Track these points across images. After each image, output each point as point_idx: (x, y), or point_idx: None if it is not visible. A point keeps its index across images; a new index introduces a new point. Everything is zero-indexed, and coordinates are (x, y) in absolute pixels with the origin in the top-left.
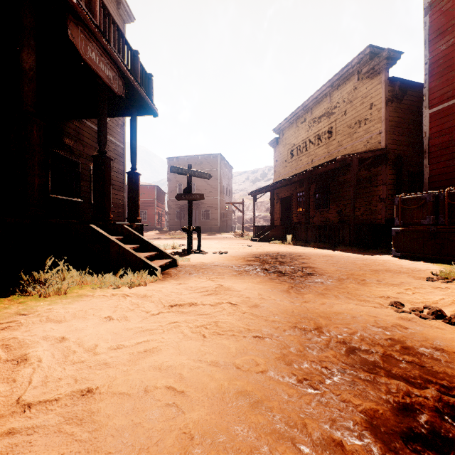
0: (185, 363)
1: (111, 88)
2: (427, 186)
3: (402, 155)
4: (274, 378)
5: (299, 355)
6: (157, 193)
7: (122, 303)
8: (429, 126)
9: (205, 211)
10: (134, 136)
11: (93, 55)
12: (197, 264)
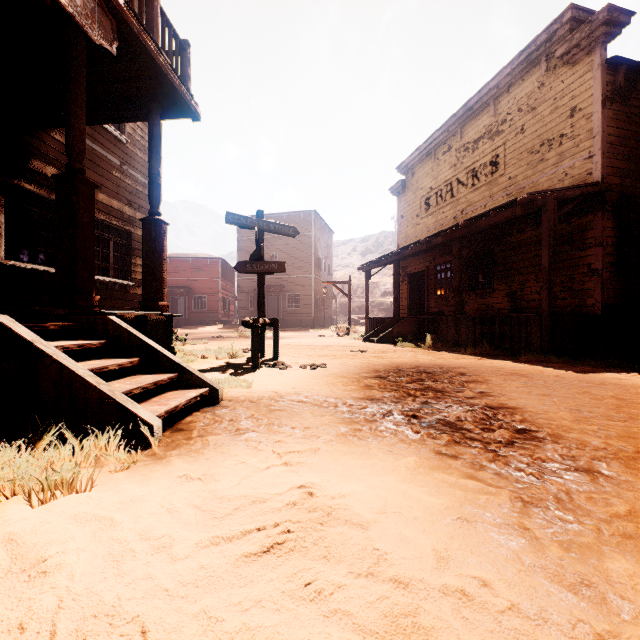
0: None
1: (79, 23)
2: None
3: (629, 194)
4: None
5: None
6: (222, 269)
7: None
8: None
9: (293, 296)
10: (154, 152)
11: None
12: (263, 396)
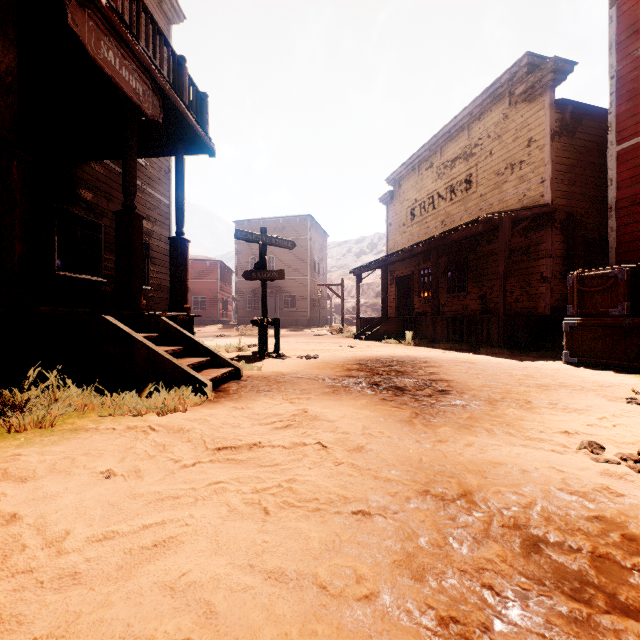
0: (223, 576)
1: (141, 108)
2: (614, 259)
3: (575, 214)
4: (390, 614)
5: (437, 556)
6: (221, 270)
7: (138, 445)
8: (616, 171)
9: (289, 297)
10: (179, 184)
11: (110, 55)
12: (271, 374)
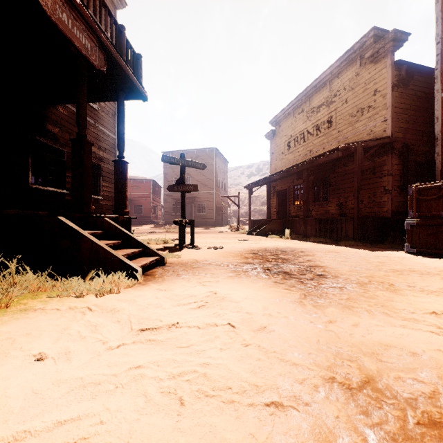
0: None
1: (89, 60)
2: (439, 176)
3: (409, 144)
4: None
5: None
6: (153, 187)
7: (74, 325)
8: (441, 111)
9: (201, 205)
10: (121, 121)
11: (64, 16)
12: (188, 261)
